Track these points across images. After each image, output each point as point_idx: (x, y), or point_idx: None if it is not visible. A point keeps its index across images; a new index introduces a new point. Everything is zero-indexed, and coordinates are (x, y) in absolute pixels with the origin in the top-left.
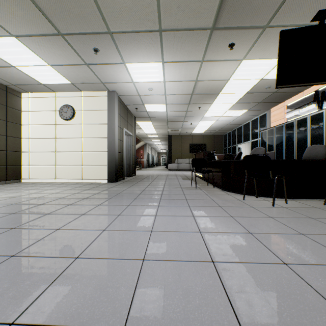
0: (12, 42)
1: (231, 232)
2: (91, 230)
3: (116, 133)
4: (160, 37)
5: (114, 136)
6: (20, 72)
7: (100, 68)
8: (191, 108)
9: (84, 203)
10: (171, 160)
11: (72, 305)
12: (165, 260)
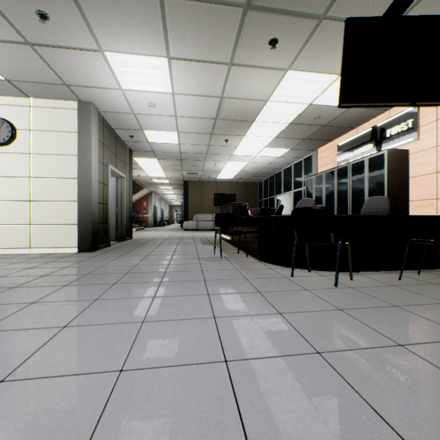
0: None
1: (283, 353)
2: None
3: (95, 171)
4: (162, 9)
5: (90, 176)
6: None
7: (57, 55)
8: (215, 141)
9: (3, 300)
10: (188, 216)
11: None
12: None
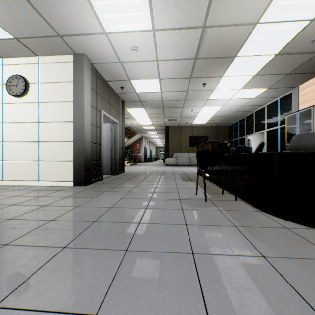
0: None
1: None
2: None
3: (87, 114)
4: None
5: (82, 119)
6: None
7: None
8: (193, 85)
9: None
10: (169, 154)
11: None
12: None
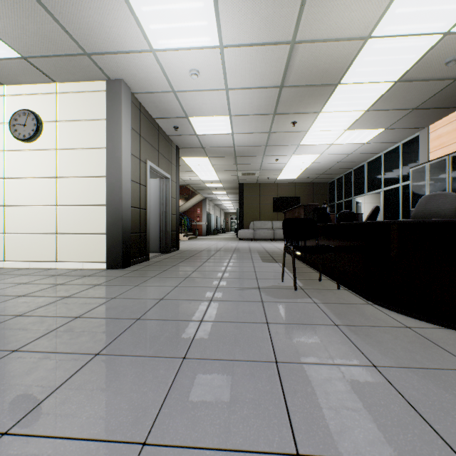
0: None
1: None
2: None
3: (126, 167)
4: None
5: (119, 173)
6: None
7: None
8: (277, 125)
9: None
10: (244, 224)
11: None
12: None
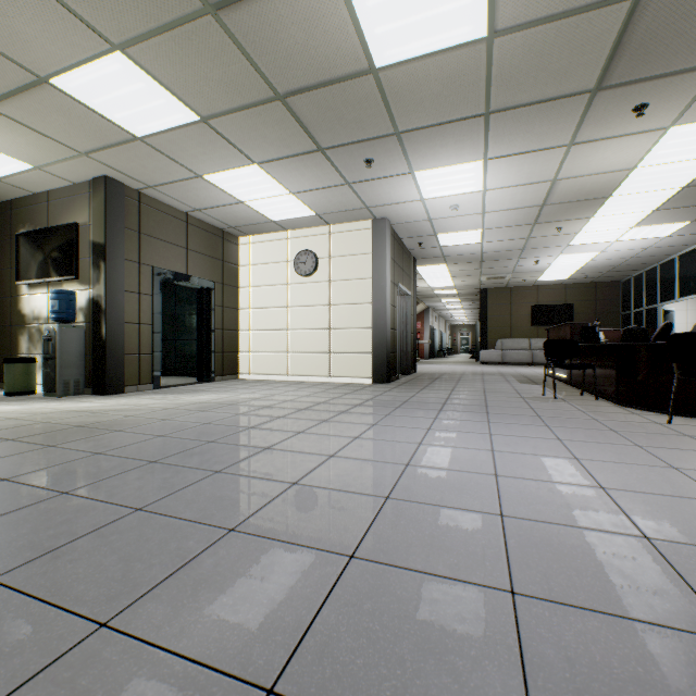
0: (252, 171)
1: (634, 463)
2: (402, 442)
3: (388, 294)
4: (485, 123)
5: (384, 300)
6: (248, 208)
7: (368, 186)
8: (538, 231)
9: (363, 411)
10: (487, 343)
11: (435, 495)
12: (527, 478)
